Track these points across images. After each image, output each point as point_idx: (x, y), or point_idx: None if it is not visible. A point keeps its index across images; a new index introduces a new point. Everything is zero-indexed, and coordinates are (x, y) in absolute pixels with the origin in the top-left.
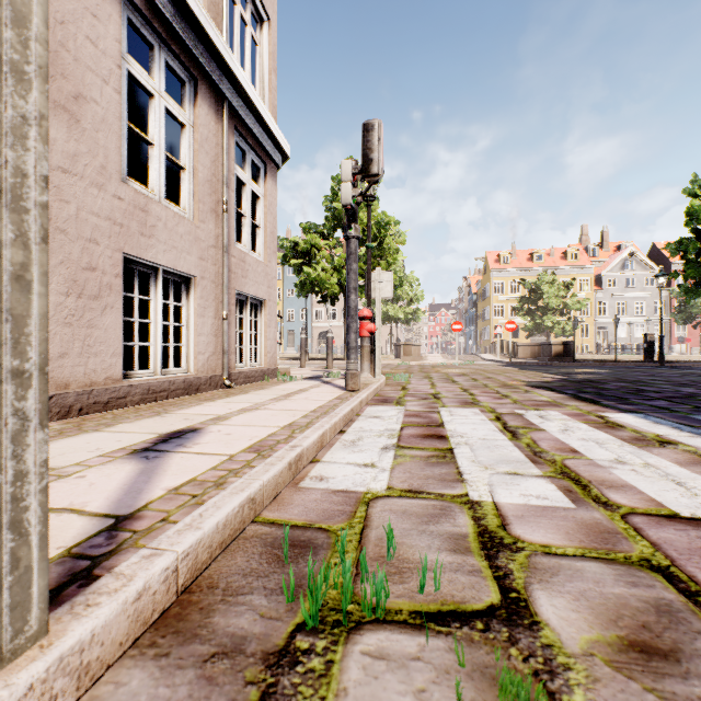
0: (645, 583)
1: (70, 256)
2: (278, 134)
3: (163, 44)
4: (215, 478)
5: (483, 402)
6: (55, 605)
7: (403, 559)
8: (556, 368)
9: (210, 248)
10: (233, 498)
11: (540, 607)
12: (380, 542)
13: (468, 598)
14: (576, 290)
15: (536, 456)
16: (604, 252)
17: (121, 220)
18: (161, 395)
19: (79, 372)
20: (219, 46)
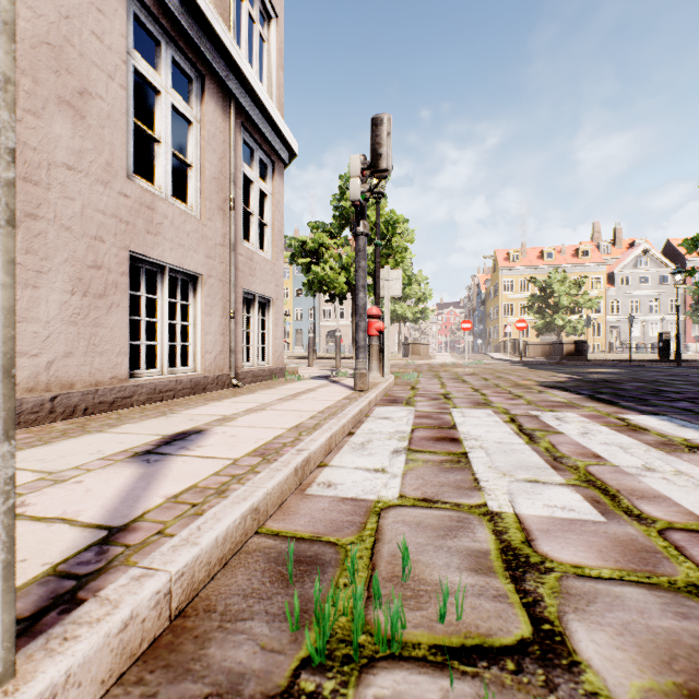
0: (697, 614)
1: (75, 254)
2: (286, 131)
3: (170, 40)
4: (217, 484)
5: (496, 403)
6: (30, 636)
7: (419, 579)
8: (569, 367)
9: (217, 246)
10: (235, 509)
11: (579, 643)
12: (393, 559)
13: (494, 630)
14: (588, 288)
15: (556, 461)
16: (616, 249)
17: (126, 218)
18: (168, 395)
19: (84, 372)
20: (226, 42)
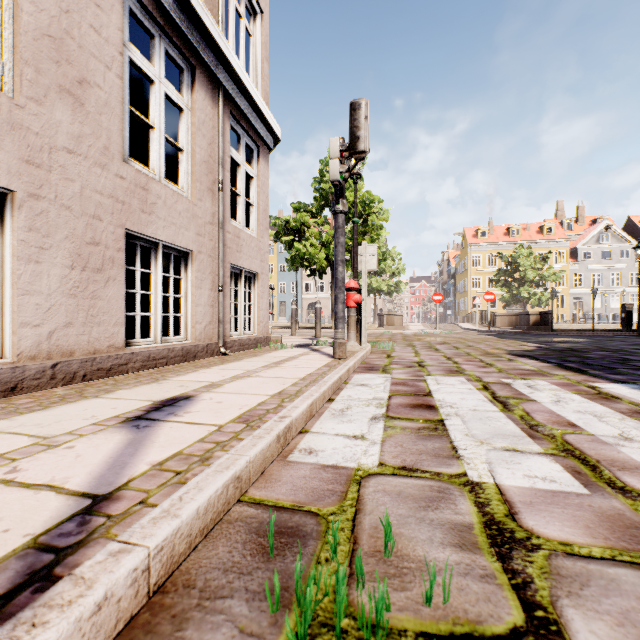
0: None
1: (75, 232)
2: (270, 118)
3: (163, 33)
4: (201, 451)
5: (468, 370)
6: None
7: (402, 555)
8: (535, 337)
9: (207, 224)
10: (217, 478)
11: (577, 634)
12: (375, 532)
13: (484, 616)
14: (552, 263)
15: (532, 430)
16: (579, 226)
17: (122, 198)
18: (161, 362)
19: (83, 341)
20: (215, 35)
